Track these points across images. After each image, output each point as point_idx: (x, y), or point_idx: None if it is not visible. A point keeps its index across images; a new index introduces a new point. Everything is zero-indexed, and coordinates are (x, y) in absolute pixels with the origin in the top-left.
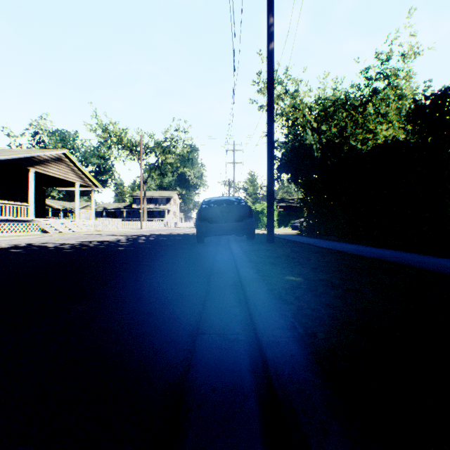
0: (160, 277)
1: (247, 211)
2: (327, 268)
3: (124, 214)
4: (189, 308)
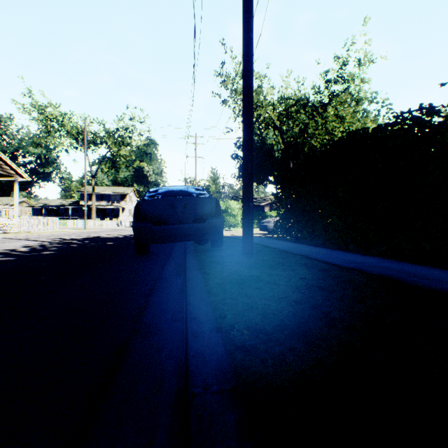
0: None
1: (213, 206)
2: None
3: (69, 211)
4: None
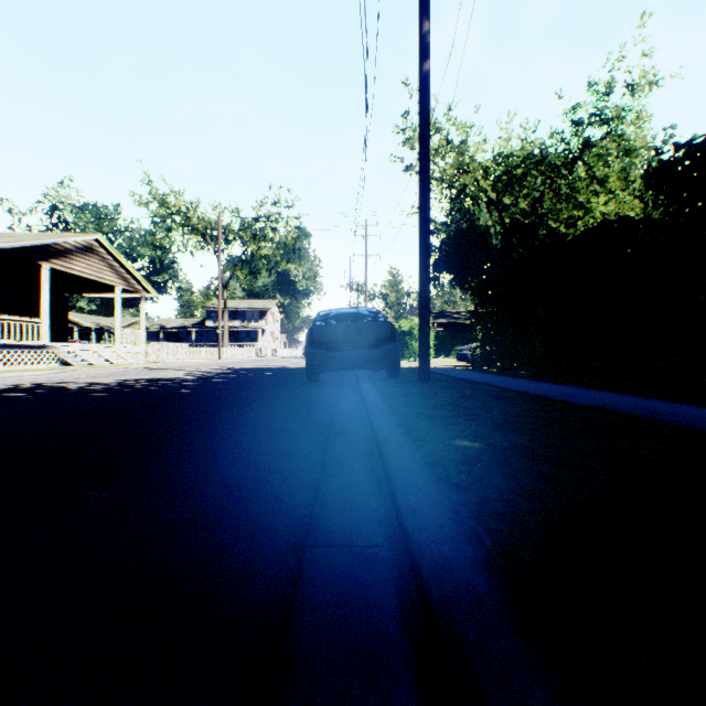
0: (245, 440)
1: (388, 331)
2: (521, 425)
3: (192, 335)
4: (292, 496)
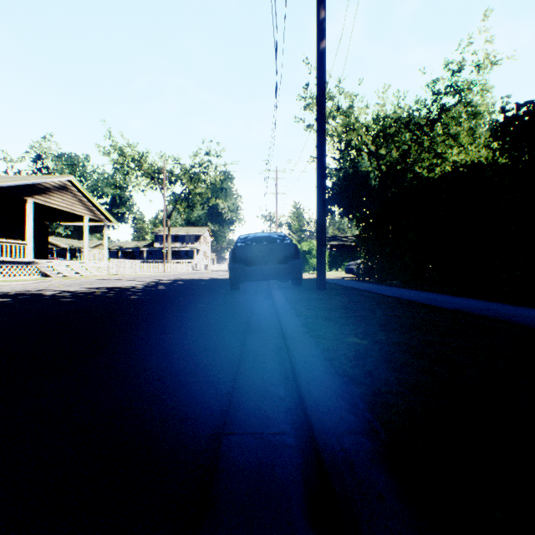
0: (179, 337)
1: (293, 250)
2: (400, 325)
3: (144, 254)
4: (213, 387)
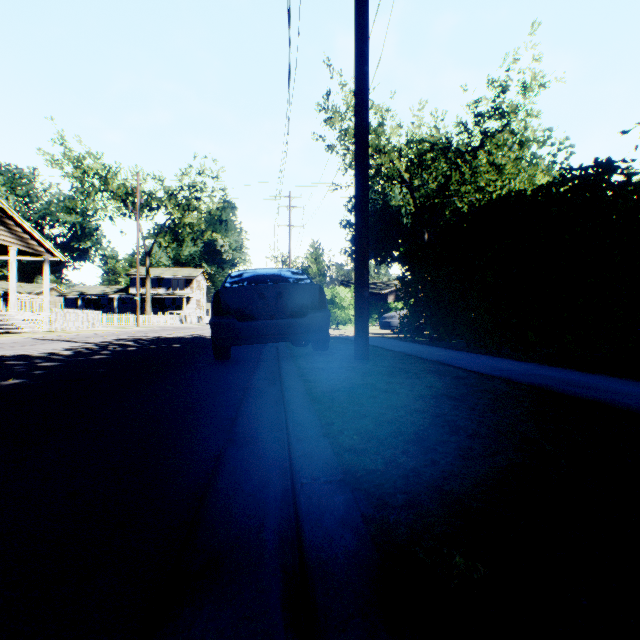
0: None
1: (316, 295)
2: None
3: (114, 302)
4: None
